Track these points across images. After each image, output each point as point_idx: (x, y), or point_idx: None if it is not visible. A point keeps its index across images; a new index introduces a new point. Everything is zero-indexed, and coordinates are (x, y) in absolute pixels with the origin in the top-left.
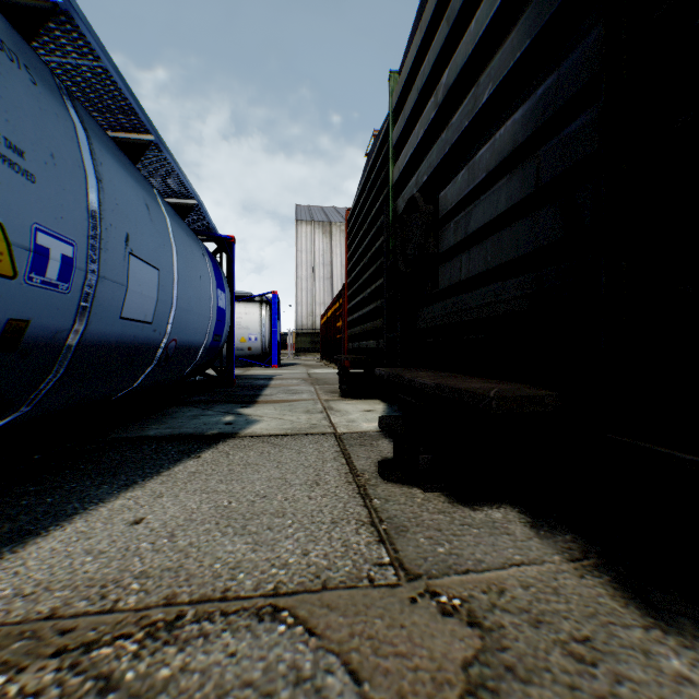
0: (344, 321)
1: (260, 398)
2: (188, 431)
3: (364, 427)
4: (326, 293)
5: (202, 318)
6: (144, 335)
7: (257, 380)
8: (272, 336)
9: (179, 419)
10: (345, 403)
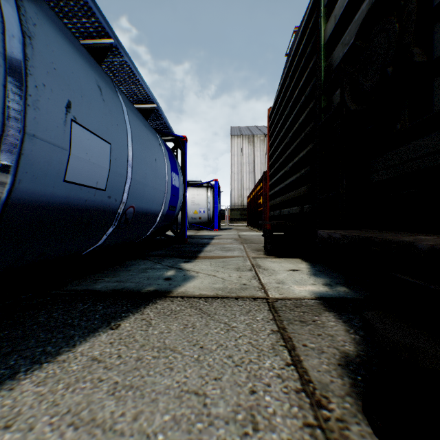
0: (264, 198)
1: (201, 253)
2: (129, 287)
3: (296, 291)
4: (250, 182)
5: (158, 191)
6: (98, 200)
7: (202, 239)
8: (214, 210)
9: (131, 272)
10: (270, 261)
